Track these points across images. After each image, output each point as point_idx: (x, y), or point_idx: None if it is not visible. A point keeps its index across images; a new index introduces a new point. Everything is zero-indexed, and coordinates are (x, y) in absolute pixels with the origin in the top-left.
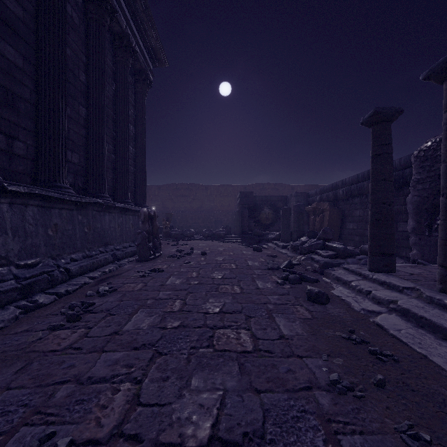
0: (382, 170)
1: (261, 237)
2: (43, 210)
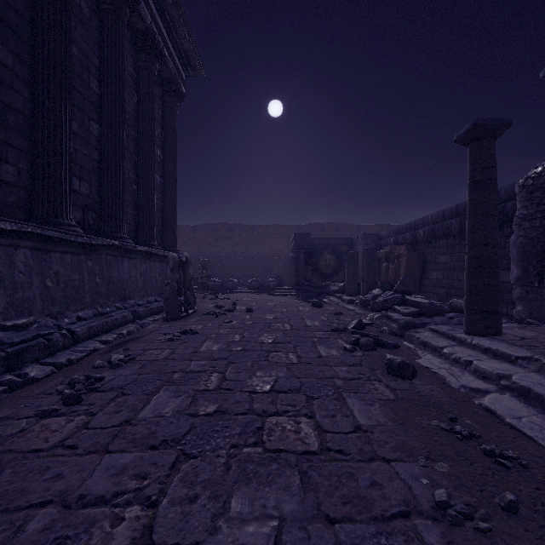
0: (483, 202)
1: (321, 290)
2: (39, 254)
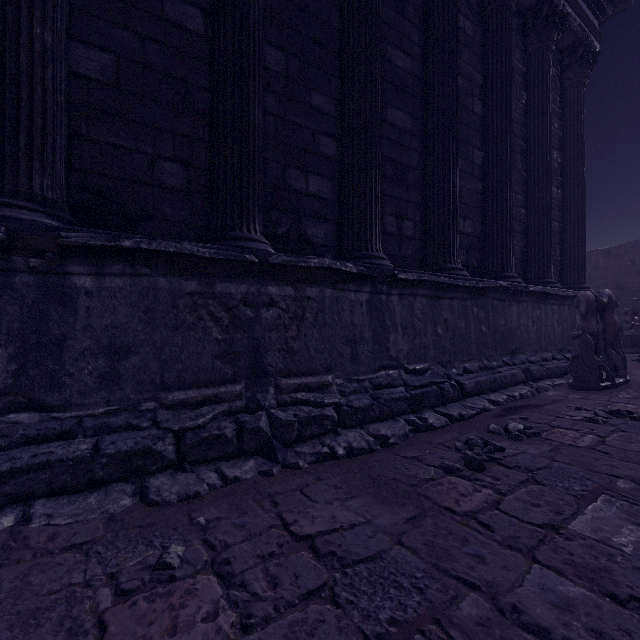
0: None
1: None
2: (432, 301)
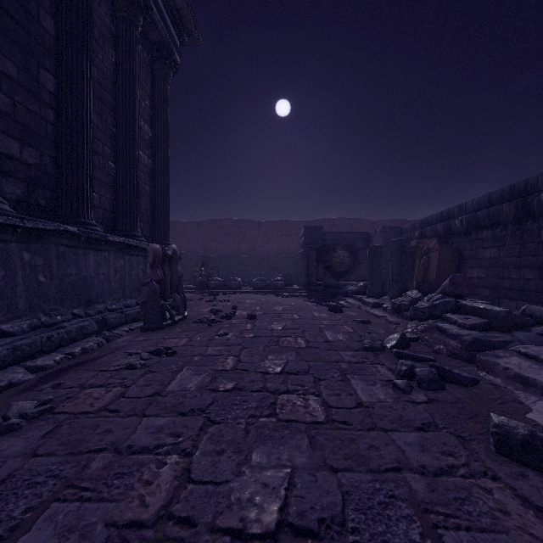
0: None
1: (335, 290)
2: None
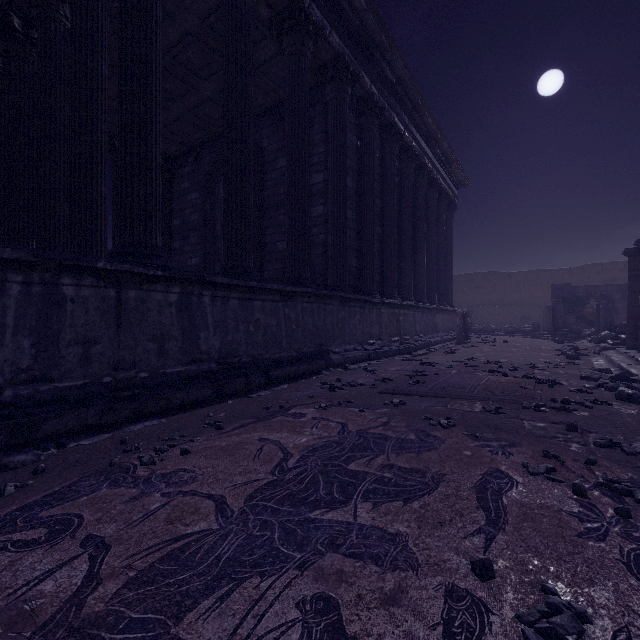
0: (632, 286)
1: (578, 335)
2: (422, 313)
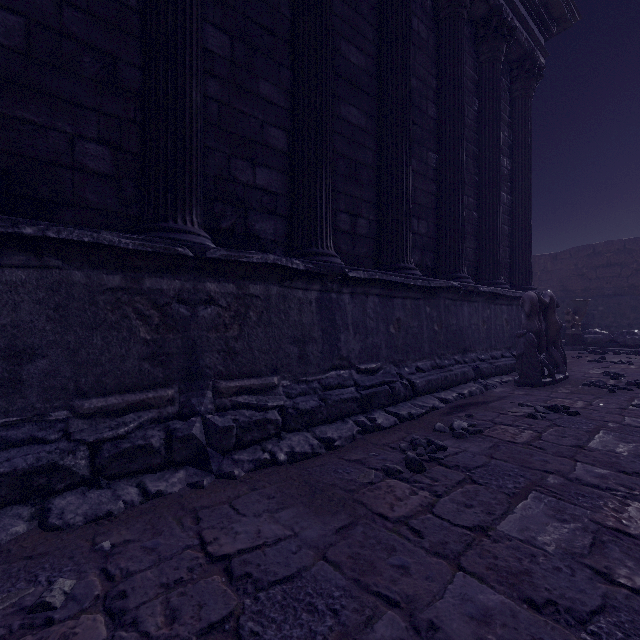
0: None
1: None
2: (384, 301)
